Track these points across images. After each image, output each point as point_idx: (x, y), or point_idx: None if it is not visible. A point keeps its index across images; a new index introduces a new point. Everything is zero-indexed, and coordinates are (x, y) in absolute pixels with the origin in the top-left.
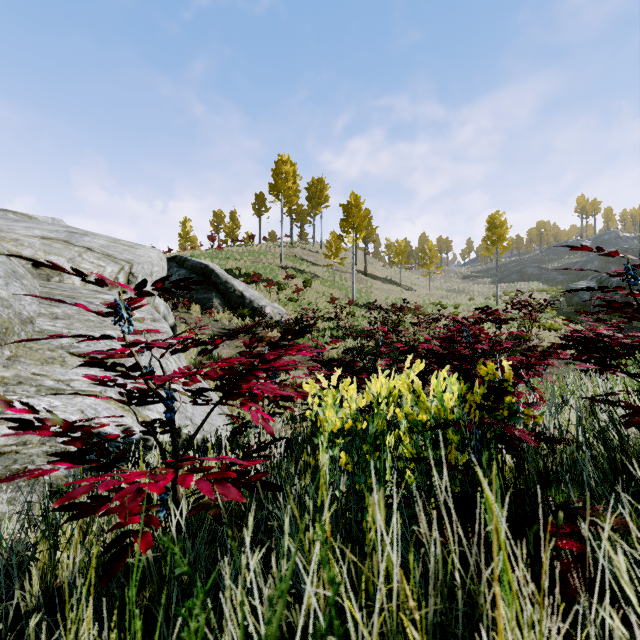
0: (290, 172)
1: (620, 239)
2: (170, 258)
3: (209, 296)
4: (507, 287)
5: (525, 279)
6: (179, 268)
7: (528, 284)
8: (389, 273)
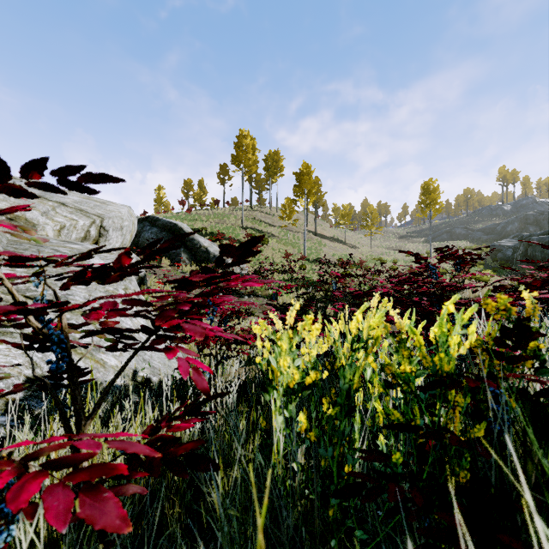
0: (250, 145)
1: (536, 204)
2: (144, 218)
3: (178, 251)
4: (438, 245)
5: (454, 238)
6: (151, 227)
7: (457, 243)
8: (336, 233)
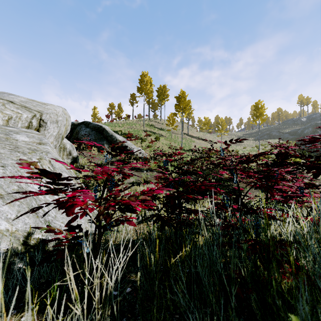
0: (148, 80)
1: None
2: (81, 122)
3: (102, 143)
4: (262, 142)
5: (271, 138)
6: (86, 128)
7: (273, 140)
8: (200, 135)
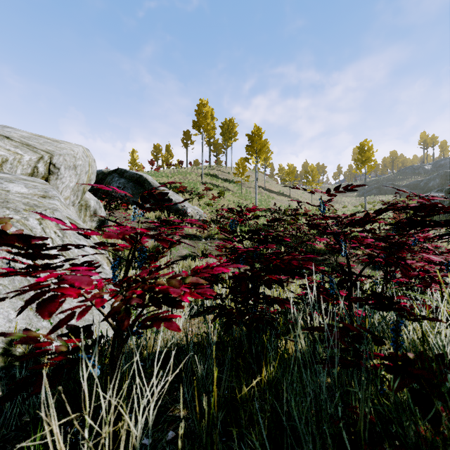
0: (208, 112)
1: None
2: (113, 170)
3: None
4: (369, 199)
5: (382, 193)
6: (119, 178)
7: (385, 196)
8: (281, 189)
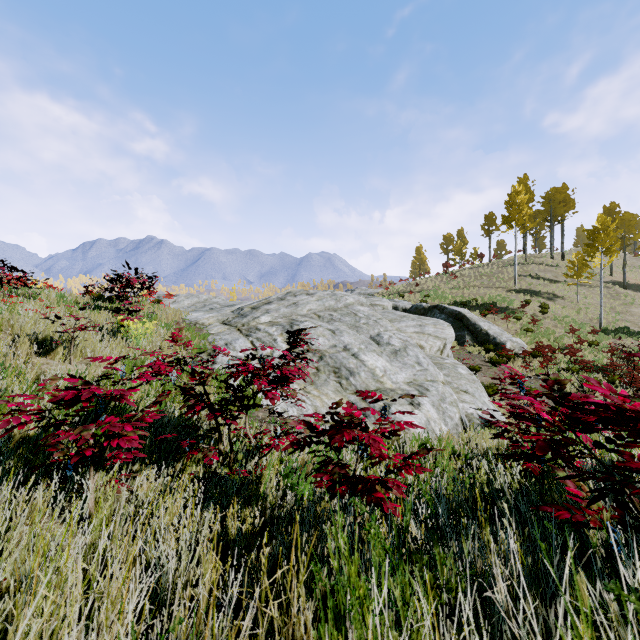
0: (524, 201)
1: None
2: (433, 306)
3: (462, 334)
4: None
5: None
6: (440, 314)
7: None
8: None
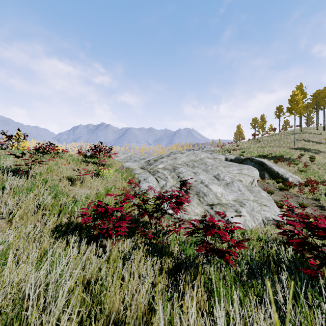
0: (300, 99)
1: None
2: (247, 158)
3: (263, 173)
4: None
5: None
6: (251, 162)
7: None
8: None
